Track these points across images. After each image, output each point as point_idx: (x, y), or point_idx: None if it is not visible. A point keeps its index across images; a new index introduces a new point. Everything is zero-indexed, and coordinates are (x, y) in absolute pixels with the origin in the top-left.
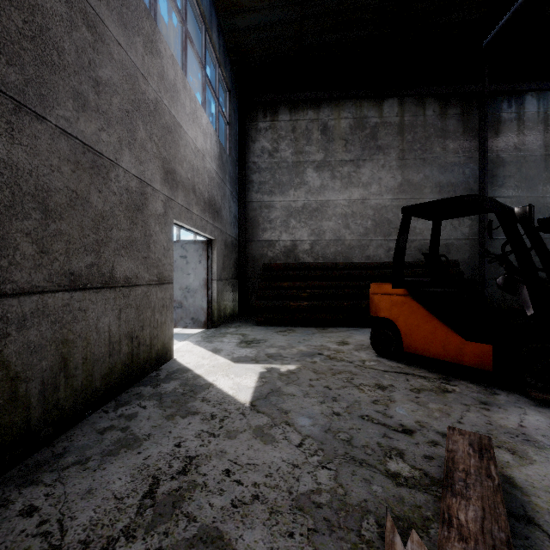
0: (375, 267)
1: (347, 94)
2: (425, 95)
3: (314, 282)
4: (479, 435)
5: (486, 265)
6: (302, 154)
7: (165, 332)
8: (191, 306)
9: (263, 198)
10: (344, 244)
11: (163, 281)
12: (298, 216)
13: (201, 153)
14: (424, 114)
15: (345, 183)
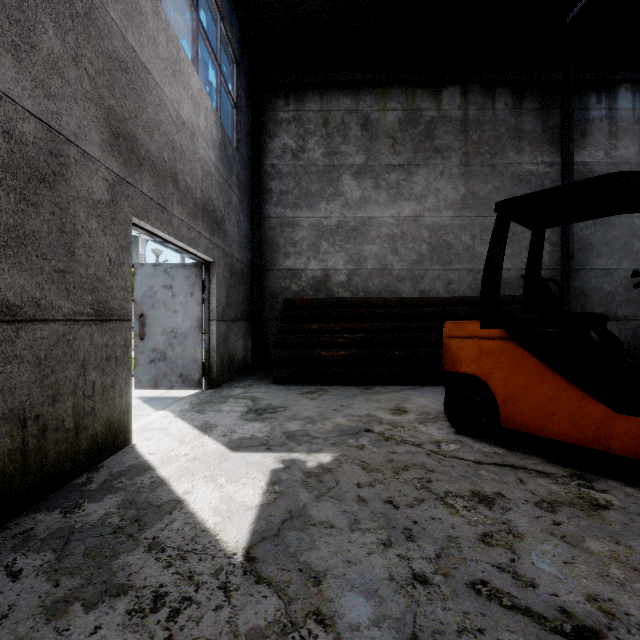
0: (434, 304)
1: (396, 78)
2: (495, 83)
3: (353, 323)
4: None
5: (572, 303)
6: (337, 155)
7: (112, 402)
8: (179, 357)
9: (285, 212)
10: (391, 275)
11: (108, 316)
12: (331, 238)
13: (189, 129)
14: (494, 108)
15: (393, 195)
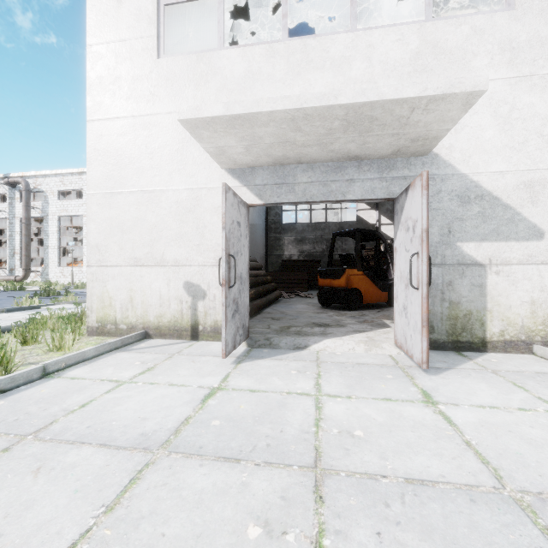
0: None
1: None
2: None
3: None
4: None
5: None
6: None
7: None
8: (243, 306)
9: None
10: None
11: None
12: None
13: None
14: None
15: None
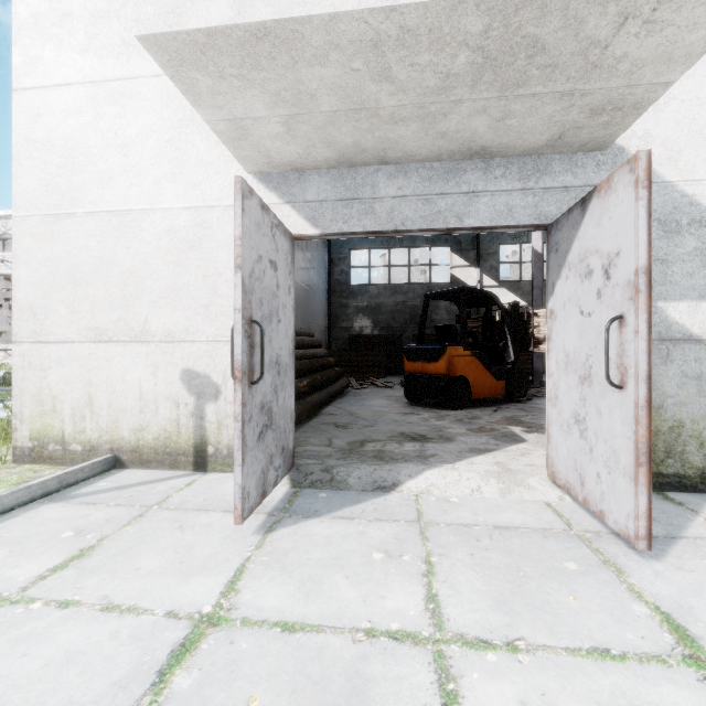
0: None
1: None
2: None
3: None
4: None
5: None
6: None
7: None
8: (282, 414)
9: None
10: None
11: None
12: None
13: None
14: None
15: None
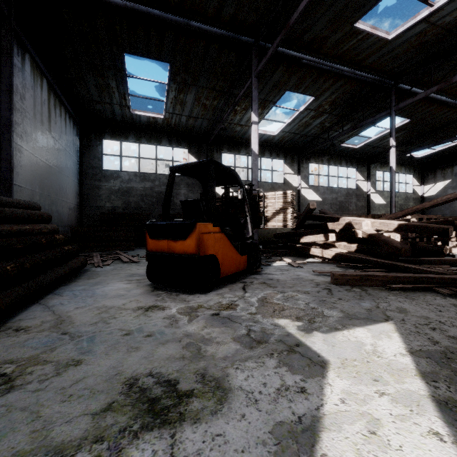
0: None
1: None
2: None
3: None
4: (332, 271)
5: None
6: None
7: None
8: None
9: None
10: None
11: None
12: None
13: None
14: None
15: None
